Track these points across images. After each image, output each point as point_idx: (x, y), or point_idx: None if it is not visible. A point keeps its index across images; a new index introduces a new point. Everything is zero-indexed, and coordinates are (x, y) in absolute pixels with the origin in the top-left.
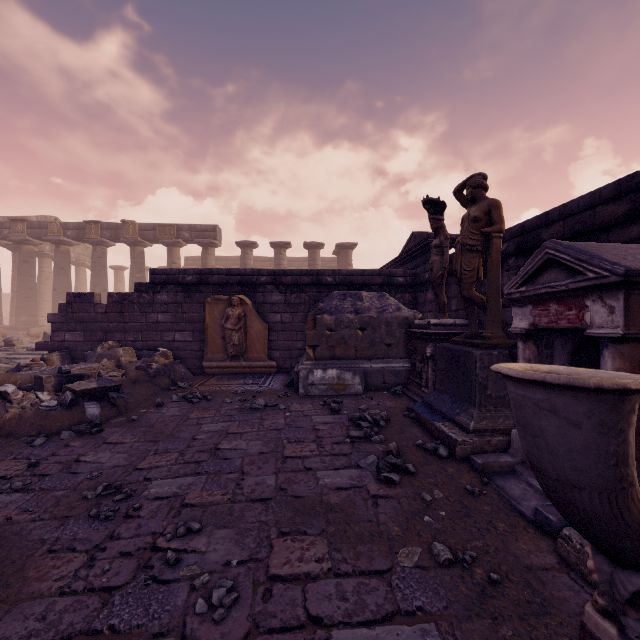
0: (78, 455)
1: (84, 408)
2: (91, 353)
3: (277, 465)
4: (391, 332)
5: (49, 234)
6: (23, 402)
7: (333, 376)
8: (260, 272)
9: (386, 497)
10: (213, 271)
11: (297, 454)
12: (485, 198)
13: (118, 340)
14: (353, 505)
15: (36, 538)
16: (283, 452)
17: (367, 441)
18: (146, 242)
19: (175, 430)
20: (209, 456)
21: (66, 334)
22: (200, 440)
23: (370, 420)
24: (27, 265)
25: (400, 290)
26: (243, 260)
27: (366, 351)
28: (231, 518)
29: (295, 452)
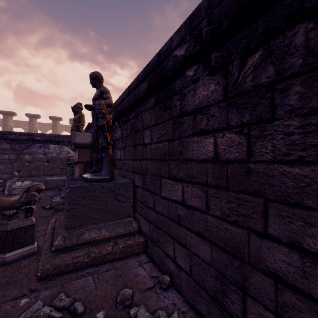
0: None
1: None
2: None
3: None
4: (63, 163)
5: None
6: None
7: (27, 184)
8: None
9: None
10: None
11: None
12: (80, 112)
13: None
14: None
15: None
16: None
17: None
18: None
19: None
20: None
21: None
22: None
23: None
24: None
25: None
26: (4, 122)
27: (50, 172)
28: None
29: None
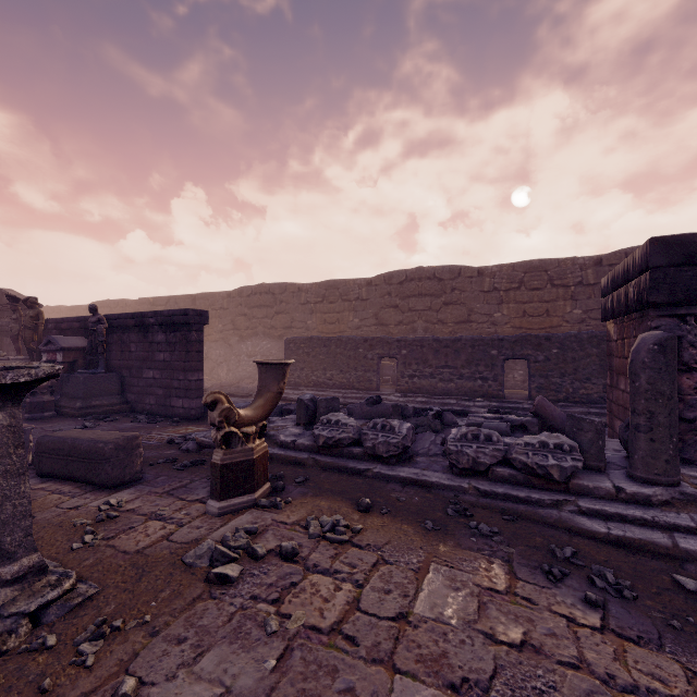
0: None
1: None
2: None
3: None
4: None
5: None
6: None
7: None
8: None
9: None
10: None
11: None
12: (37, 308)
13: None
14: None
15: None
16: None
17: None
18: None
19: None
20: None
21: None
22: None
23: None
24: None
25: None
26: None
27: None
28: None
29: None
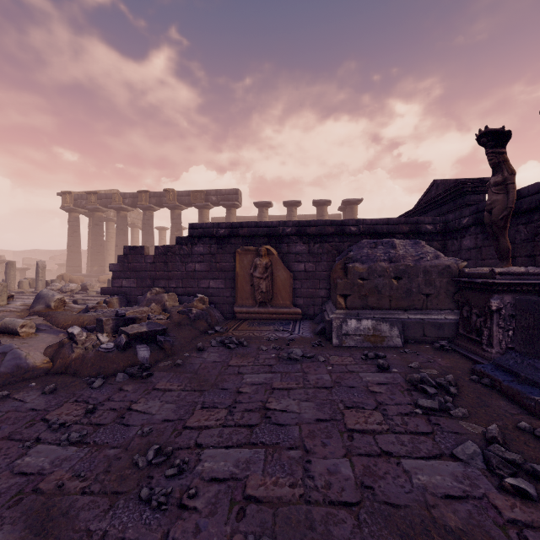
0: (130, 402)
1: (136, 351)
2: (142, 298)
3: (344, 442)
4: (430, 281)
5: (113, 203)
6: (86, 343)
7: (368, 327)
8: (285, 224)
9: (534, 527)
10: (243, 224)
11: (363, 427)
12: None
13: (163, 286)
14: (489, 537)
15: (82, 527)
16: (344, 422)
17: (445, 415)
18: (182, 206)
19: (218, 379)
20: (260, 419)
21: (123, 281)
22: (245, 394)
23: (435, 384)
24: (98, 227)
25: (427, 238)
26: (260, 218)
27: (401, 301)
28: (314, 536)
29: (359, 423)
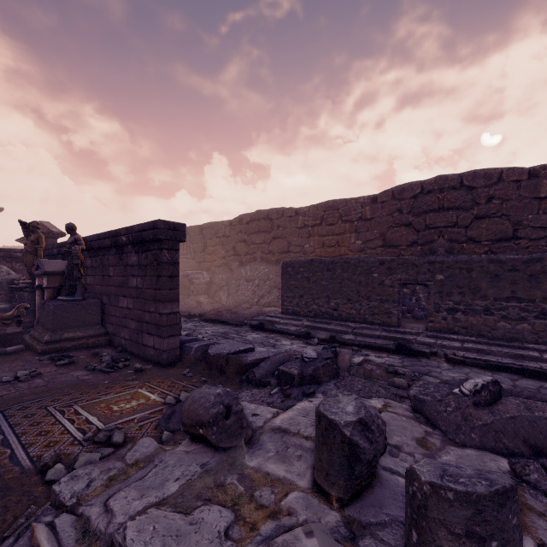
0: None
1: None
2: None
3: None
4: (2, 287)
5: None
6: None
7: None
8: None
9: None
10: None
11: None
12: (38, 232)
13: None
14: None
15: None
16: None
17: None
18: None
19: None
20: None
21: None
22: None
23: None
24: None
25: (21, 261)
26: None
27: None
28: None
29: None
